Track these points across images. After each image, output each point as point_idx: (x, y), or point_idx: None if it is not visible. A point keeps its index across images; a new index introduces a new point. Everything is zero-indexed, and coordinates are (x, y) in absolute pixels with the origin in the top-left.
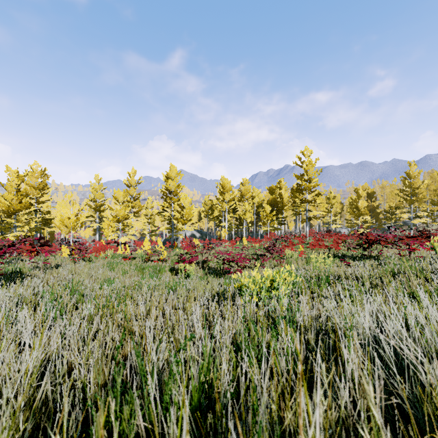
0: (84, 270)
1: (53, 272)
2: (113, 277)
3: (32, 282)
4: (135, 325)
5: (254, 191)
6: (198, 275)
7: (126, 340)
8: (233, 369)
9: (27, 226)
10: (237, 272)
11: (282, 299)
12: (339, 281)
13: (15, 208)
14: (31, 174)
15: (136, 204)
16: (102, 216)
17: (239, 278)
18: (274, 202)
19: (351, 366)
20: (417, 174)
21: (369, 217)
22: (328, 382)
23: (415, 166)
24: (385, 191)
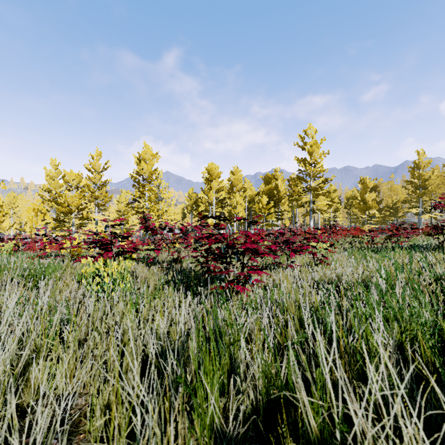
0: None
1: None
2: None
3: None
4: None
5: (246, 183)
6: None
7: None
8: None
9: None
10: (246, 282)
11: None
12: None
13: None
14: None
15: (101, 194)
16: None
17: None
18: (270, 194)
19: None
20: (426, 164)
21: (377, 212)
22: None
23: (424, 155)
24: (381, 188)
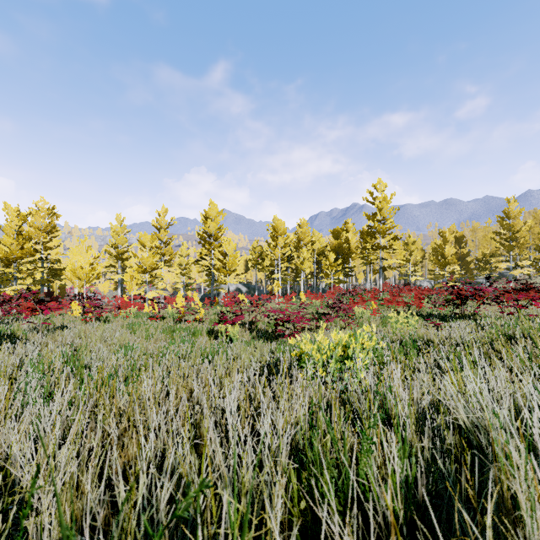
0: (97, 333)
1: (55, 335)
2: (133, 342)
3: (22, 348)
4: (138, 418)
5: (315, 234)
6: (243, 339)
7: (130, 437)
8: (294, 504)
9: (31, 277)
10: (293, 336)
11: (360, 374)
12: (434, 348)
13: (15, 255)
14: (36, 214)
15: (167, 251)
16: (125, 266)
17: (299, 344)
18: (339, 249)
19: (536, 525)
20: (517, 213)
21: (458, 268)
22: (471, 539)
23: (515, 203)
24: (477, 235)
